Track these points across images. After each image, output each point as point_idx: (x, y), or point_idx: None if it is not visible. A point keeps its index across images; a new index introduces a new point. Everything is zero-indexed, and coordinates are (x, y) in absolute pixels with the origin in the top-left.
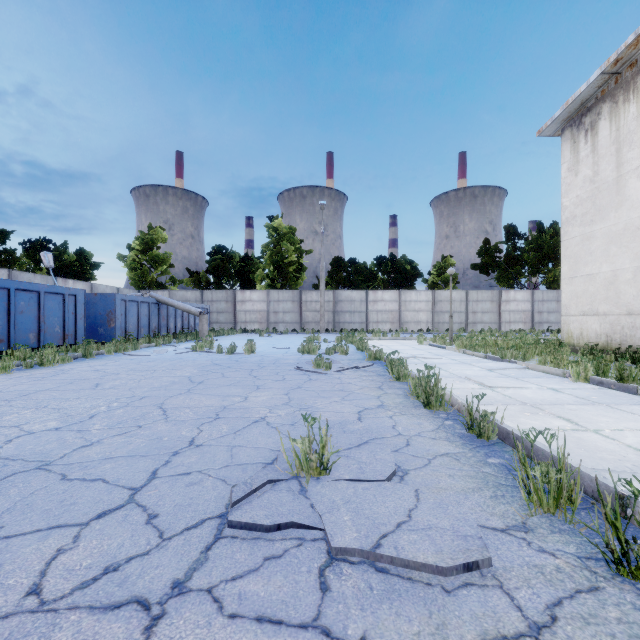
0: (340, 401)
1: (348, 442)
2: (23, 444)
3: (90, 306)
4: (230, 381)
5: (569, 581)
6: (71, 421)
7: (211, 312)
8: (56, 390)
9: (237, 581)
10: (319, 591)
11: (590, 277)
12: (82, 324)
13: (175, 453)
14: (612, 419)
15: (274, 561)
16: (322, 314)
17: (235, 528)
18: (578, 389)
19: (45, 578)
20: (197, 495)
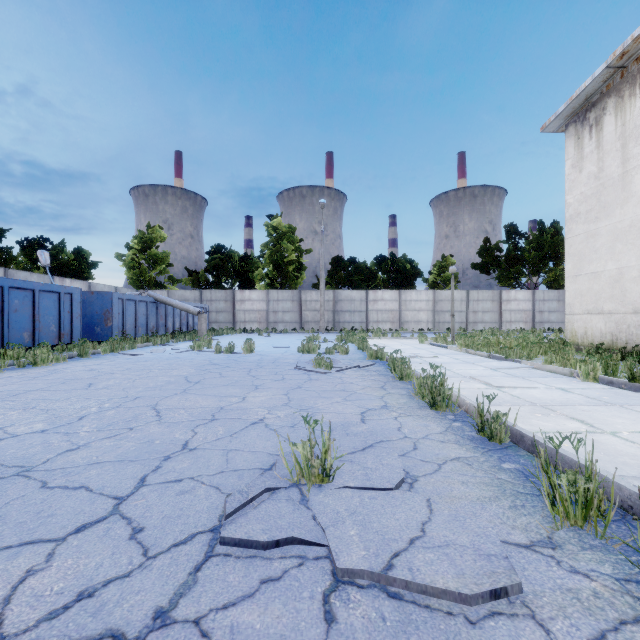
0: (342, 401)
1: (352, 446)
2: (5, 448)
3: (87, 305)
4: (228, 381)
5: (610, 609)
6: (59, 423)
7: (210, 311)
8: (47, 390)
9: (229, 610)
10: (324, 622)
11: (595, 275)
12: (78, 323)
13: (166, 458)
14: (628, 420)
15: (272, 584)
16: (322, 313)
17: (228, 545)
18: (588, 389)
19: (8, 606)
20: (188, 505)
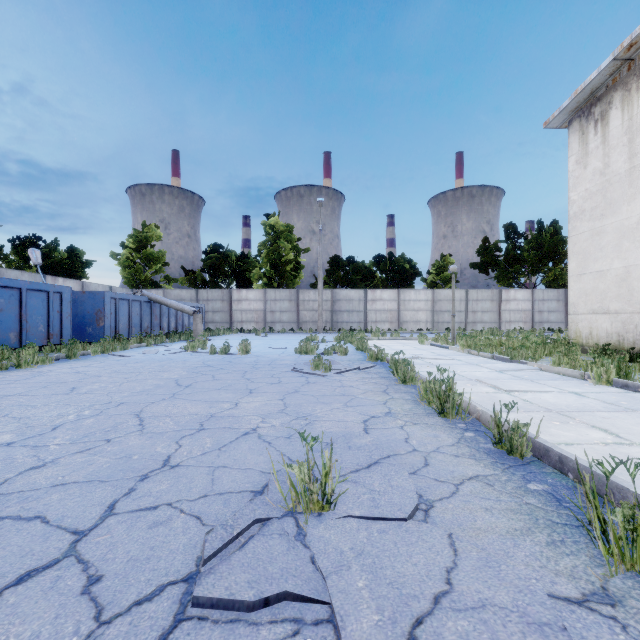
0: (342, 408)
1: (355, 462)
2: None
3: (78, 304)
4: (220, 384)
5: None
6: (29, 434)
7: (206, 311)
8: (25, 395)
9: None
10: None
11: (600, 274)
12: (68, 323)
13: (143, 477)
14: None
15: None
16: (320, 313)
17: (203, 607)
18: (602, 393)
19: None
20: (160, 543)
